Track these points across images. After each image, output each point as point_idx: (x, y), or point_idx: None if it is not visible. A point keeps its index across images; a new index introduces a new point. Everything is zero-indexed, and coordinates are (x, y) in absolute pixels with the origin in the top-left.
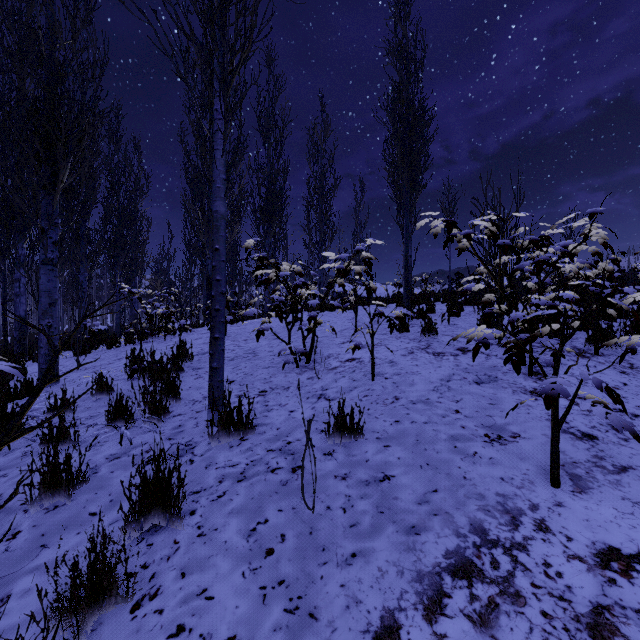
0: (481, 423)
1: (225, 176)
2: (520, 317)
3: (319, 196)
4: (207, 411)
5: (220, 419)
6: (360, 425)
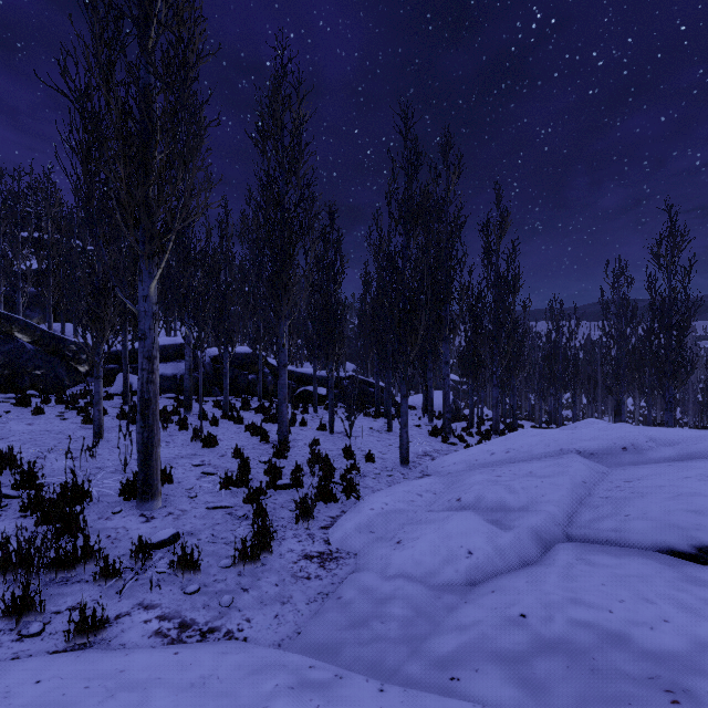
0: None
1: None
2: None
3: None
4: None
5: None
6: None
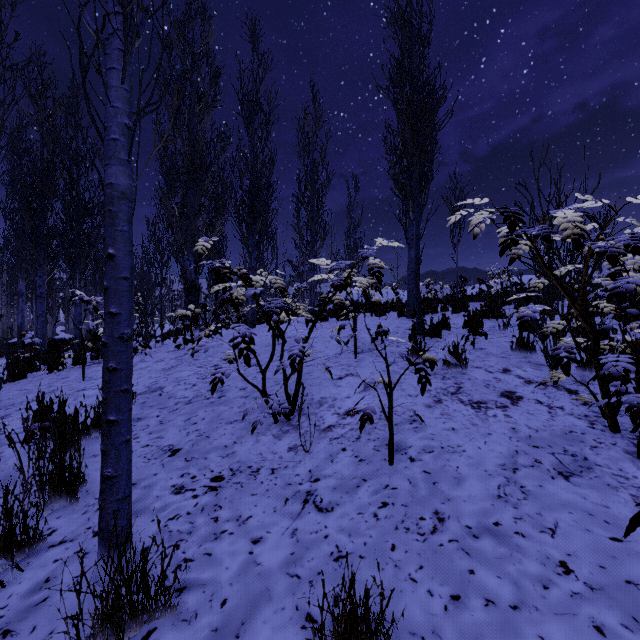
0: (631, 614)
1: (130, 121)
2: (628, 366)
3: (310, 192)
4: (97, 554)
5: (97, 607)
6: (387, 632)
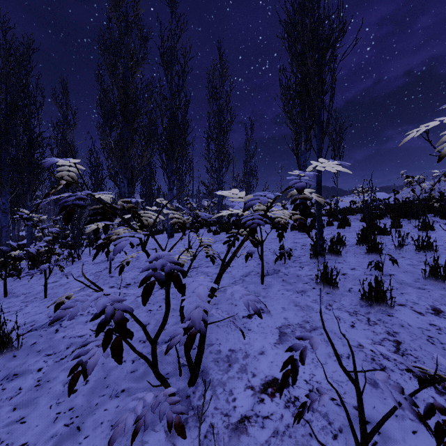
0: None
1: None
2: None
3: (217, 130)
4: None
5: None
6: None
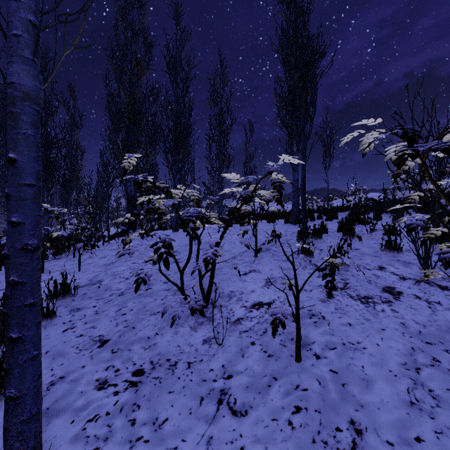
0: None
1: (36, 19)
2: None
3: (218, 132)
4: None
5: None
6: None
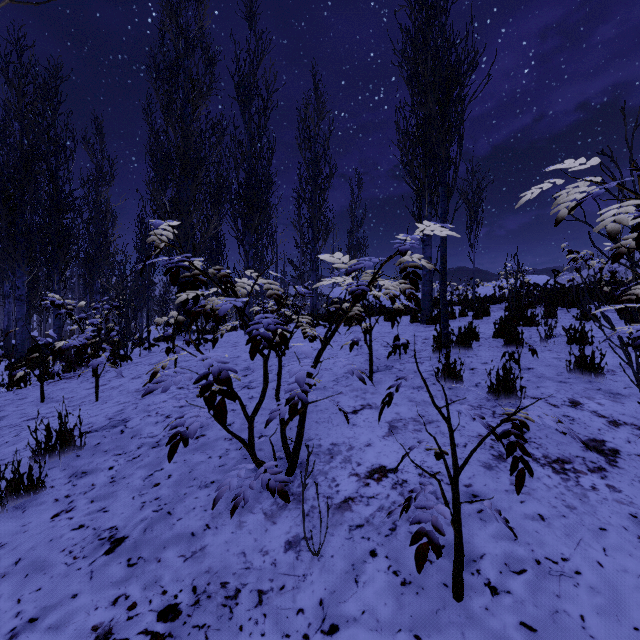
0: None
1: None
2: None
3: (312, 187)
4: None
5: None
6: None
